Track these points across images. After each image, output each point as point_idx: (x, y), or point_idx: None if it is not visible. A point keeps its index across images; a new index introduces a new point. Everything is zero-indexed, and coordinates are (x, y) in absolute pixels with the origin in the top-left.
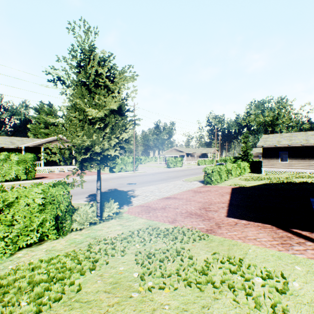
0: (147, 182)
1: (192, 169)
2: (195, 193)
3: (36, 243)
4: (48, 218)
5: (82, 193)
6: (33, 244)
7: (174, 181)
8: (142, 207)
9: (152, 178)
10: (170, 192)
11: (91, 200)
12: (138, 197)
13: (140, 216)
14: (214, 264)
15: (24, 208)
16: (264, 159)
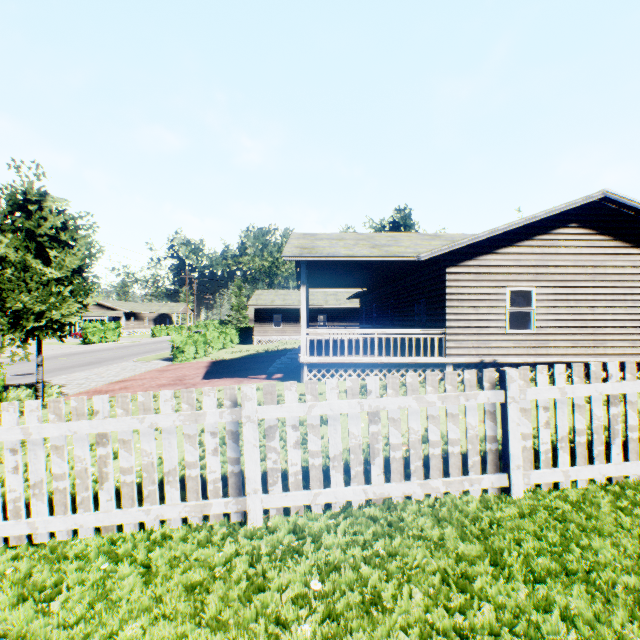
0: (62, 369)
1: (143, 344)
2: (162, 372)
3: None
4: None
5: None
6: None
7: (119, 363)
8: (88, 393)
9: (65, 363)
10: (121, 375)
11: None
12: (67, 386)
13: None
14: None
15: None
16: (257, 324)
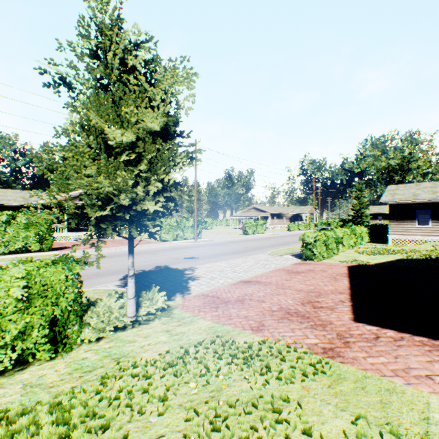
0: (215, 255)
1: (280, 237)
2: (289, 274)
3: (13, 367)
4: (36, 322)
5: (115, 272)
6: (7, 370)
7: (255, 254)
8: (205, 297)
9: (221, 249)
10: (250, 271)
11: (127, 284)
12: (199, 280)
13: (202, 314)
14: None
15: None
16: (391, 222)
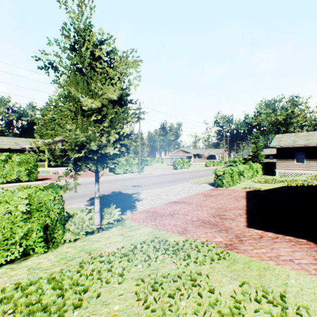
0: (153, 184)
1: (200, 171)
2: (205, 197)
3: (20, 258)
4: (34, 227)
5: (84, 195)
6: (15, 259)
7: (182, 183)
8: (147, 212)
9: (158, 180)
10: (178, 195)
11: (92, 204)
12: (143, 201)
13: (145, 224)
14: (245, 302)
15: (3, 217)
16: (278, 160)
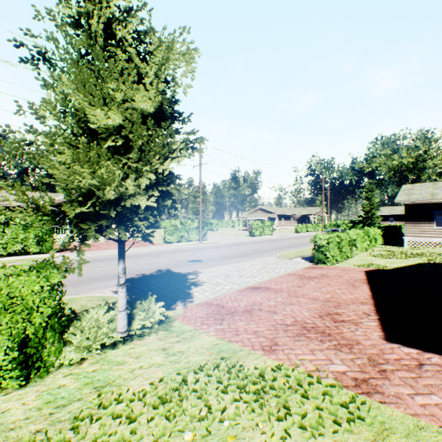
0: (220, 258)
1: (288, 238)
2: (301, 280)
3: None
4: (2, 342)
5: (114, 276)
6: None
7: (263, 257)
8: (208, 306)
9: (227, 252)
10: (258, 276)
11: None
12: (203, 286)
13: (204, 328)
14: None
15: None
16: (407, 223)
